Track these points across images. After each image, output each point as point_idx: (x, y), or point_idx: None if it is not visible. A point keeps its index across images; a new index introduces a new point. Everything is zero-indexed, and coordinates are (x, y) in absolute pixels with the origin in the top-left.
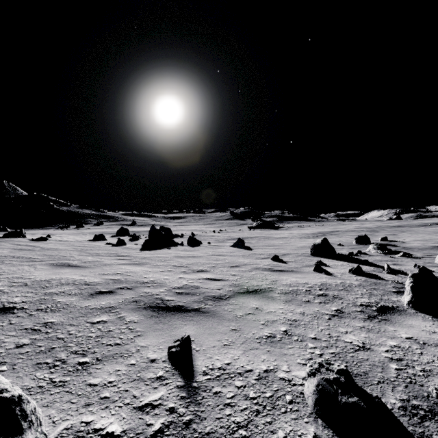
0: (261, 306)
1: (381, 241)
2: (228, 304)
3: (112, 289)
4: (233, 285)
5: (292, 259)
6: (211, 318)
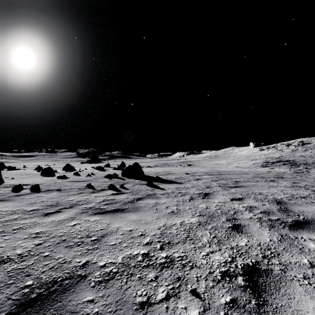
0: None
1: None
2: None
3: None
4: None
5: None
6: None
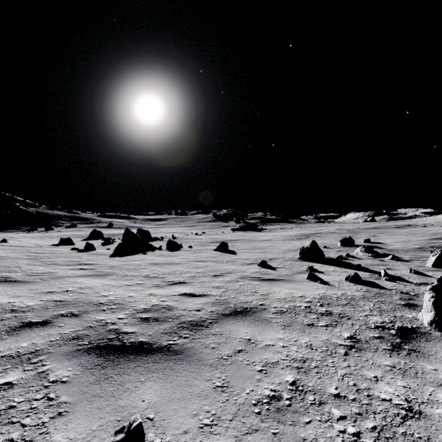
0: (254, 335)
1: (364, 243)
2: (210, 334)
3: (49, 317)
4: (216, 303)
5: (281, 264)
6: (186, 364)
